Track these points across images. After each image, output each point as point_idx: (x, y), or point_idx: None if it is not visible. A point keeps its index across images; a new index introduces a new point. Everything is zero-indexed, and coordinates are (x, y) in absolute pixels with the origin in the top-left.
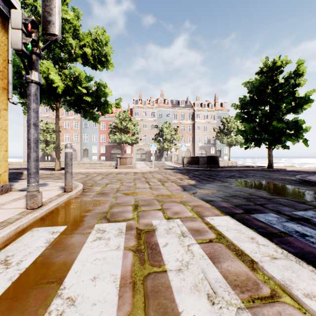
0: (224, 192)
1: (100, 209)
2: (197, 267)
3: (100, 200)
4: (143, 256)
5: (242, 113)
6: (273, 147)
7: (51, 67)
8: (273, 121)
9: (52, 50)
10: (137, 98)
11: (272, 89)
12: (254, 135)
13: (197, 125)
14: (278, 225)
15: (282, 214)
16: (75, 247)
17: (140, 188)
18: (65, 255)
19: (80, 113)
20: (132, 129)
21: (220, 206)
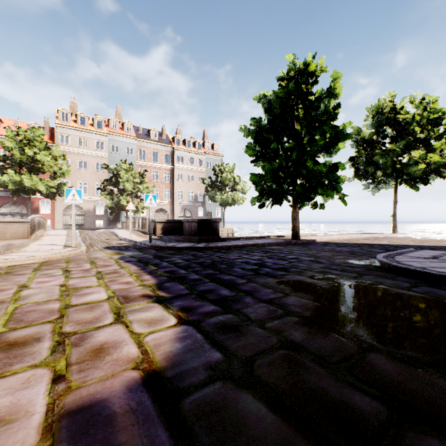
0: None
1: None
2: None
3: None
4: None
5: (256, 145)
6: (301, 205)
7: None
8: (308, 160)
9: None
10: (66, 110)
11: (305, 107)
12: (273, 184)
13: (179, 172)
14: None
15: None
16: None
17: None
18: None
19: None
20: (49, 165)
21: None
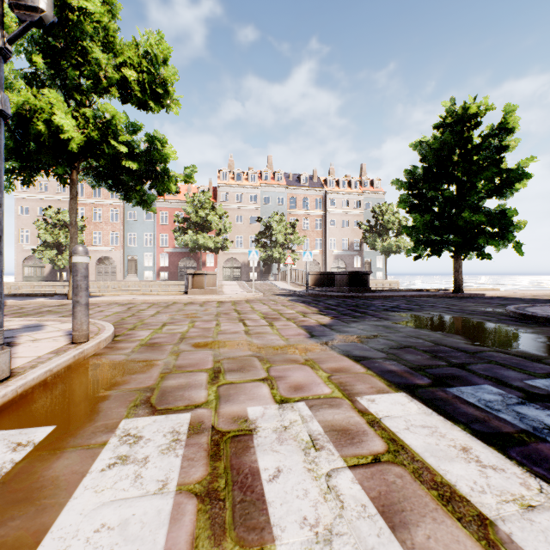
0: (386, 339)
1: (141, 381)
2: (355, 545)
3: (145, 359)
4: (221, 513)
5: (409, 196)
6: (464, 256)
7: (58, 102)
8: (464, 211)
9: (60, 70)
10: (225, 169)
11: (463, 155)
12: (431, 234)
13: (331, 217)
14: (508, 413)
15: (507, 385)
16: (57, 490)
17: (228, 333)
18: (26, 517)
19: (118, 192)
20: (216, 224)
21: (384, 369)
